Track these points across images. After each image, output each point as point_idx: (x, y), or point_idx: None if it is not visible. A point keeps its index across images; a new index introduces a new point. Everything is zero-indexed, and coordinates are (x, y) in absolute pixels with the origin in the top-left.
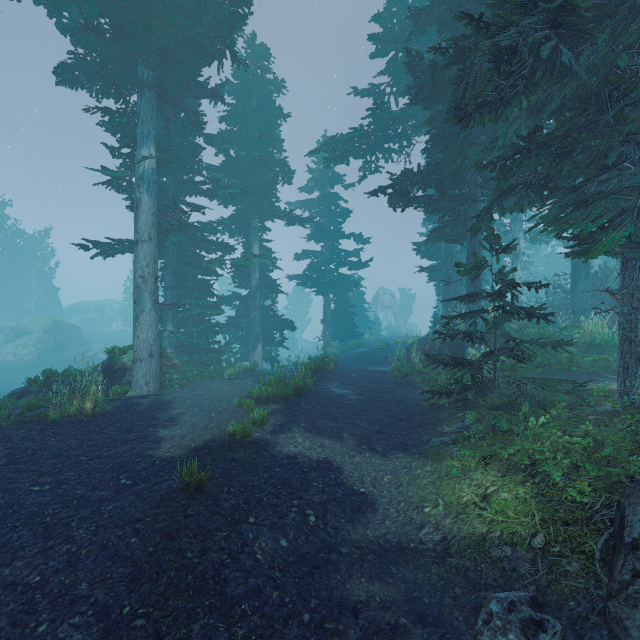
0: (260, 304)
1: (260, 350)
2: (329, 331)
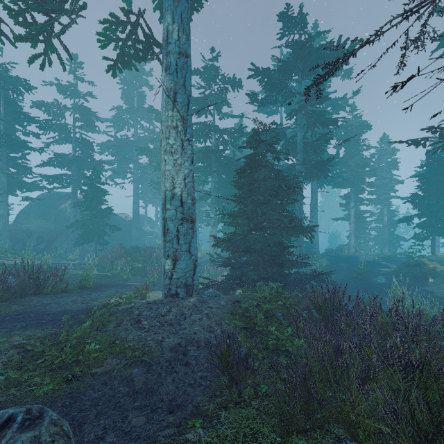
0: (388, 230)
1: (387, 248)
2: (438, 241)
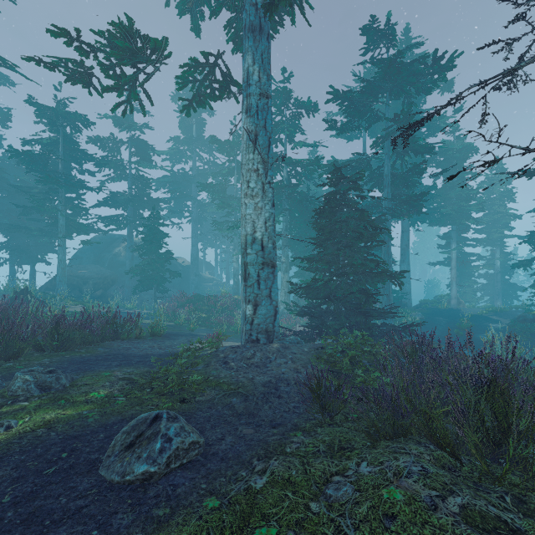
0: (501, 278)
1: (500, 300)
2: None
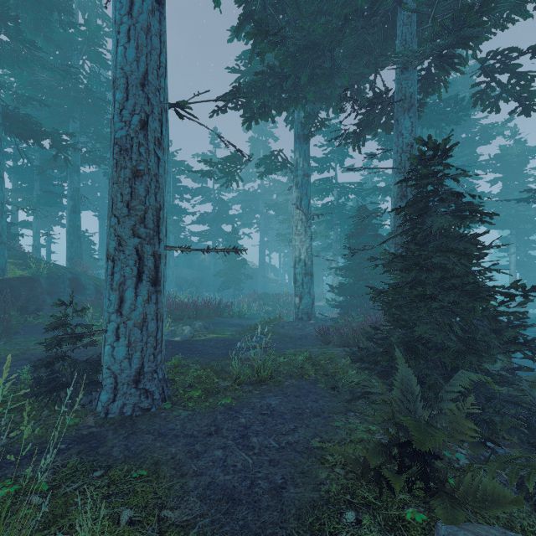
0: None
1: None
2: None
